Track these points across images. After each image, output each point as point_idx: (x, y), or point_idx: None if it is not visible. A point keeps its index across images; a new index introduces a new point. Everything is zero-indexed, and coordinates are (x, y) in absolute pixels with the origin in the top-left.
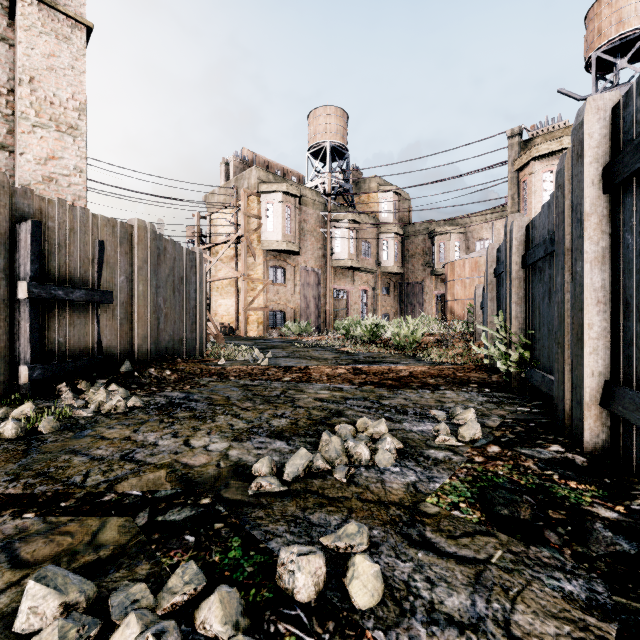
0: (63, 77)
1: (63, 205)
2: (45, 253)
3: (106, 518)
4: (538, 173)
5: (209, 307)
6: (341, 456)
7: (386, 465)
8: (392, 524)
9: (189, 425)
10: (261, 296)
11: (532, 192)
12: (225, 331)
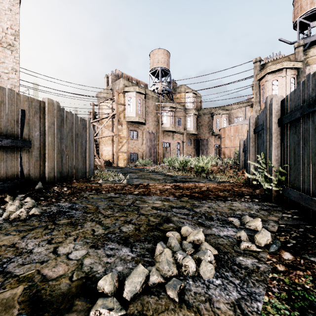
0: (4, 15)
1: None
2: None
3: None
4: (270, 81)
5: (98, 151)
6: (172, 268)
7: (209, 277)
8: None
9: (64, 231)
10: (125, 145)
11: (267, 91)
12: (106, 163)
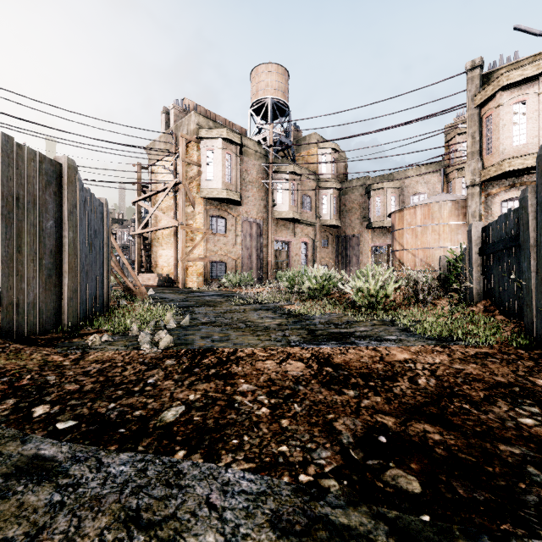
0: None
1: None
2: None
3: None
4: (507, 105)
5: (150, 258)
6: None
7: None
8: None
9: None
10: (200, 246)
11: (500, 126)
12: (163, 282)
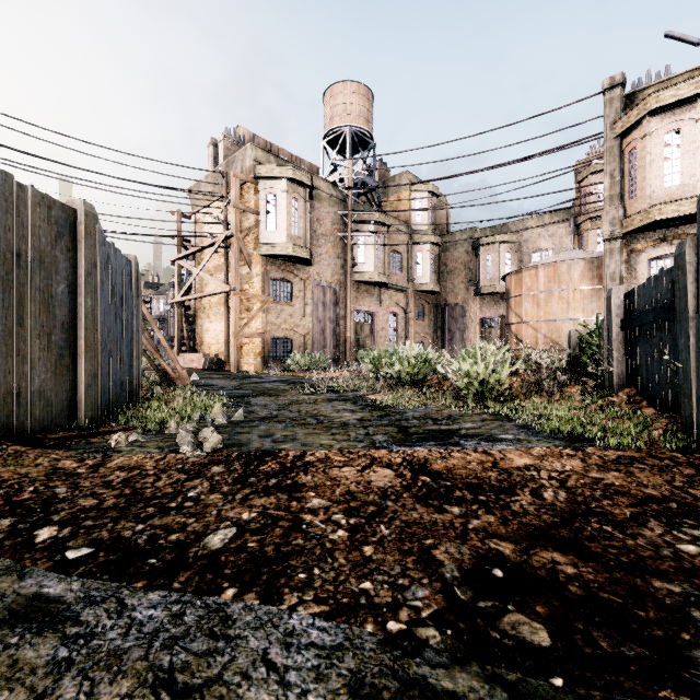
0: None
1: None
2: None
3: None
4: (657, 134)
5: (194, 333)
6: None
7: None
8: None
9: None
10: (259, 318)
11: (647, 163)
12: (211, 365)
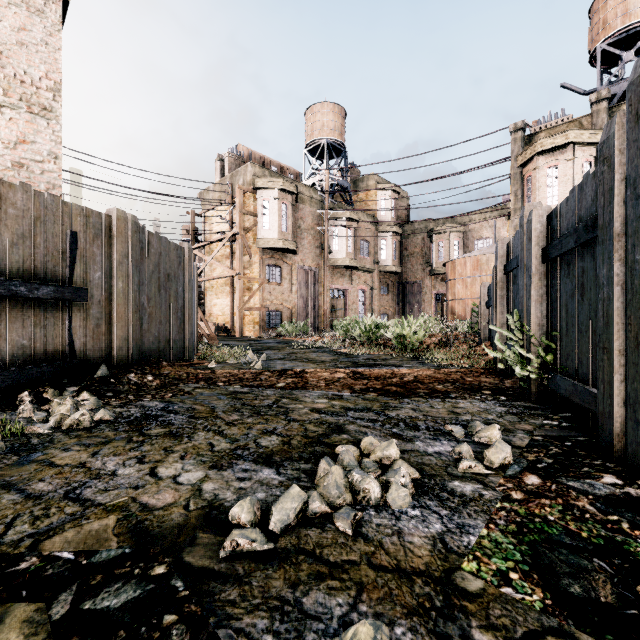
0: (35, 53)
1: (27, 190)
2: (5, 244)
3: (10, 605)
4: (542, 168)
5: (204, 307)
6: (344, 493)
7: (402, 506)
8: (421, 614)
9: (161, 445)
10: (257, 295)
11: (536, 188)
12: (220, 331)
